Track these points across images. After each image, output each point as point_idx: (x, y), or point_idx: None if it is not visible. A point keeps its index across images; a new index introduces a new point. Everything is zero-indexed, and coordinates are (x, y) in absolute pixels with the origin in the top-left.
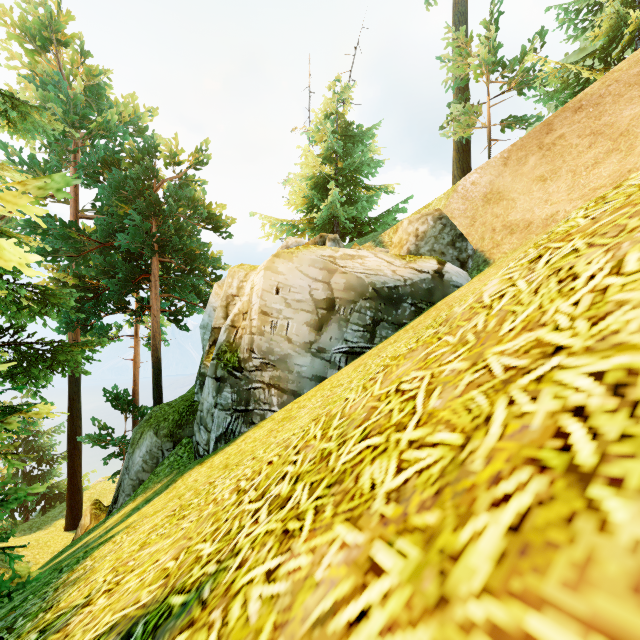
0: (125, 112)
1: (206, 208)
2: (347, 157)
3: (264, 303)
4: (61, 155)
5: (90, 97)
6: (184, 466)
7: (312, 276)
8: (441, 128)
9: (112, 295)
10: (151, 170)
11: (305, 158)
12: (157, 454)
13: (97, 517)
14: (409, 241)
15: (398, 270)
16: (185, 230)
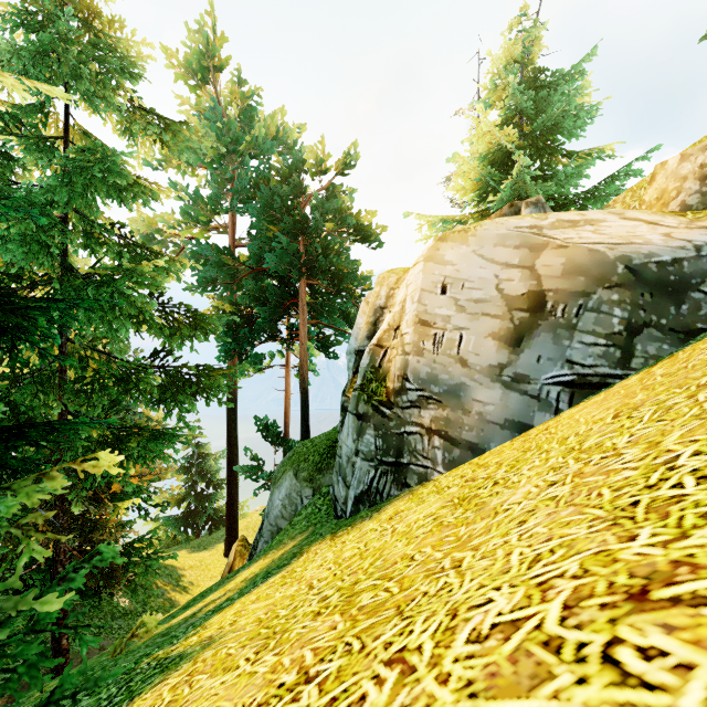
0: (273, 126)
1: (354, 219)
2: (538, 115)
3: (423, 308)
4: (220, 185)
5: (243, 121)
6: (320, 524)
7: (500, 260)
8: (706, 35)
9: (265, 324)
10: (298, 186)
11: (476, 129)
12: (295, 500)
13: (243, 555)
14: (684, 190)
15: (676, 233)
16: (332, 247)
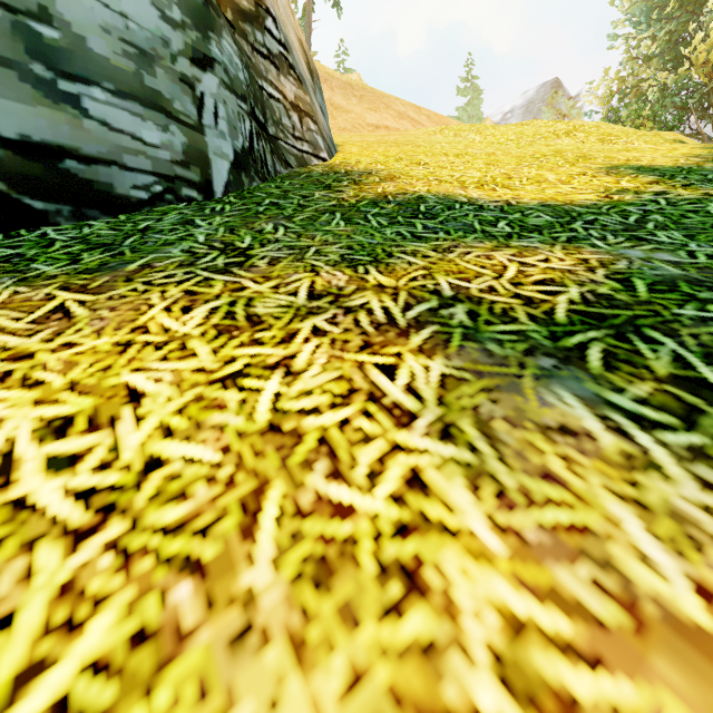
0: None
1: None
2: None
3: None
4: None
5: None
6: None
7: None
8: None
9: None
10: None
11: None
12: None
13: None
14: None
15: None
16: None
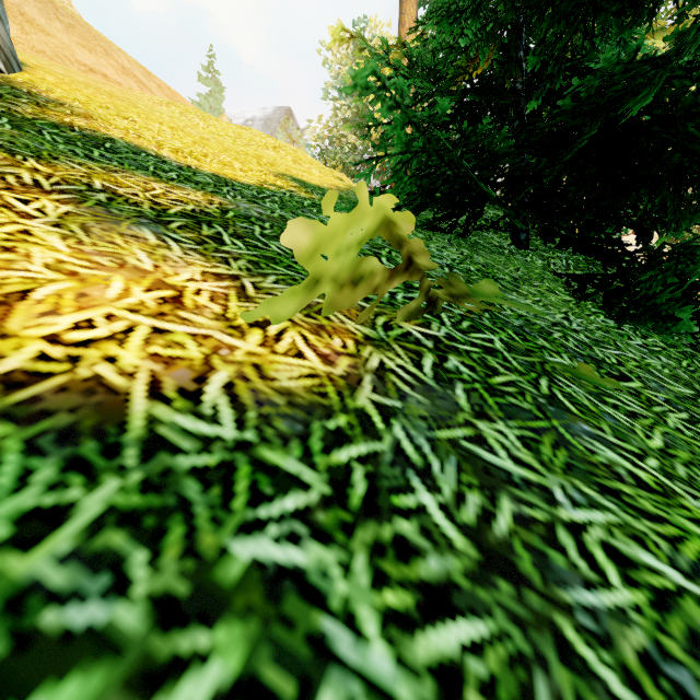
0: None
1: None
2: None
3: None
4: None
5: None
6: None
7: None
8: None
9: None
10: None
11: None
12: None
13: None
14: None
15: None
16: None
